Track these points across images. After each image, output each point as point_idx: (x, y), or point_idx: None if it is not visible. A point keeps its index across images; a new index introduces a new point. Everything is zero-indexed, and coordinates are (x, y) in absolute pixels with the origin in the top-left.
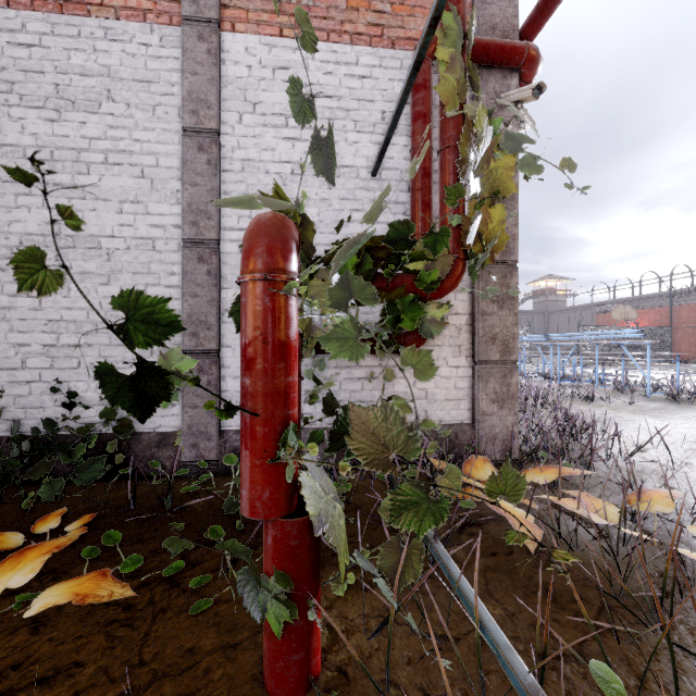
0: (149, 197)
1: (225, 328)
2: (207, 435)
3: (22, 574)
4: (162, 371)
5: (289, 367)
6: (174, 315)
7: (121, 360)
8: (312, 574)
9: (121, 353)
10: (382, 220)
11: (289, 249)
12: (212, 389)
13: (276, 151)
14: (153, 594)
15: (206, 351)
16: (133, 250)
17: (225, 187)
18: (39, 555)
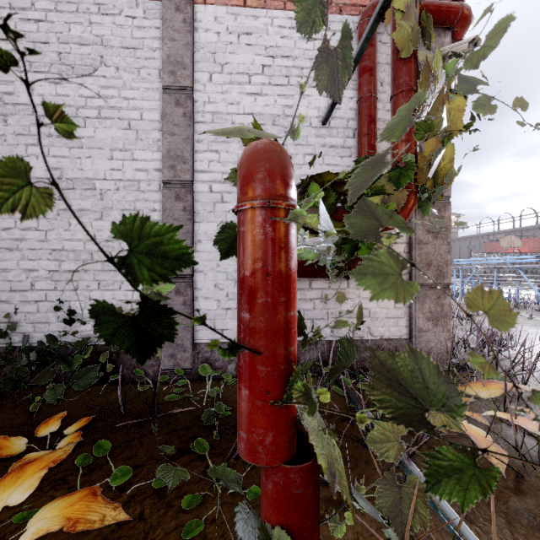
0: (135, 145)
1: (198, 256)
2: (183, 347)
3: (23, 489)
4: (164, 311)
5: (291, 300)
6: (182, 246)
7: (111, 283)
8: (315, 522)
9: (111, 278)
10: (331, 162)
11: (290, 175)
12: (187, 308)
13: (241, 105)
14: (143, 508)
15: (182, 276)
16: (121, 190)
17: (198, 136)
18: (40, 468)
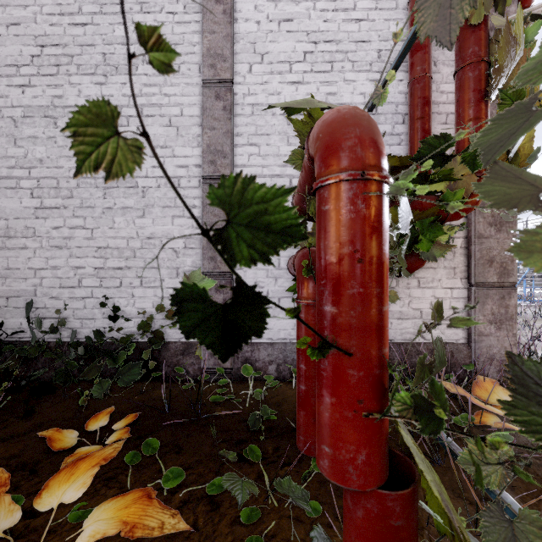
0: (175, 142)
1: None
2: None
3: (78, 487)
4: (256, 299)
5: (385, 292)
6: (289, 215)
7: (153, 280)
8: None
9: (153, 275)
10: None
11: (382, 142)
12: None
13: (281, 95)
14: (196, 516)
15: (222, 273)
16: (162, 188)
17: (237, 130)
18: (93, 465)
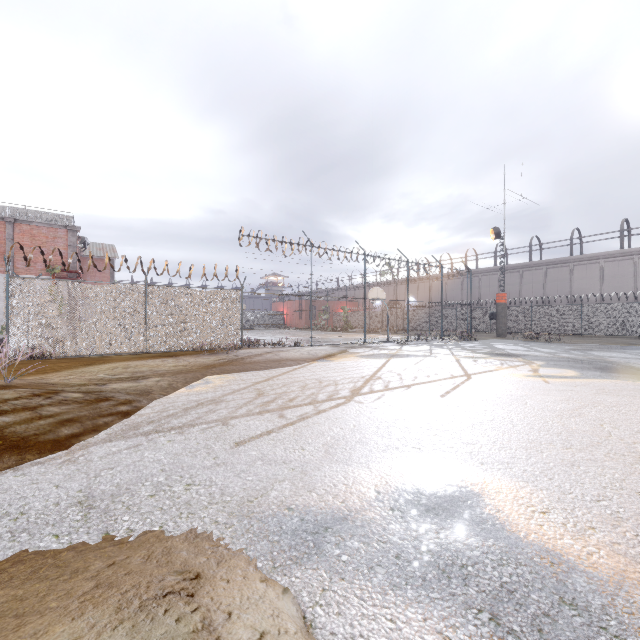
0: None
1: None
2: None
3: None
4: None
5: None
6: None
7: None
8: None
9: None
10: None
11: None
12: None
13: None
14: None
15: None
16: None
17: None
18: None
